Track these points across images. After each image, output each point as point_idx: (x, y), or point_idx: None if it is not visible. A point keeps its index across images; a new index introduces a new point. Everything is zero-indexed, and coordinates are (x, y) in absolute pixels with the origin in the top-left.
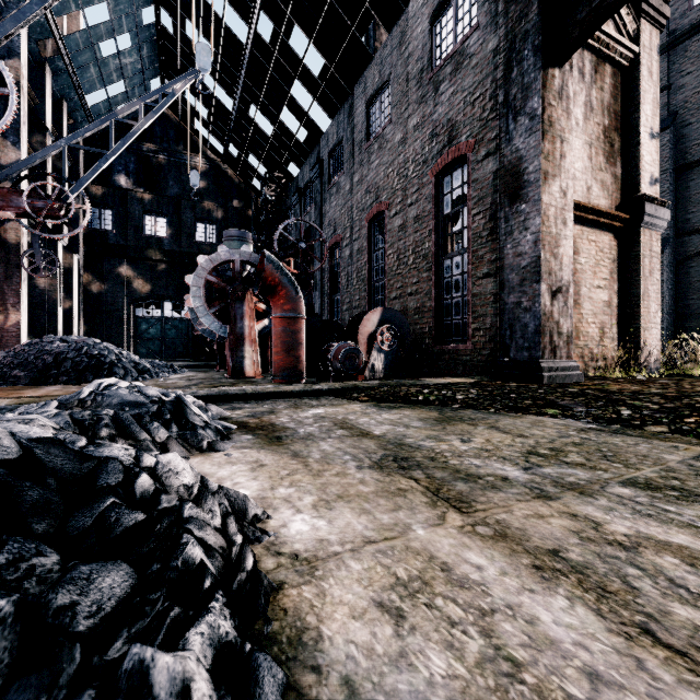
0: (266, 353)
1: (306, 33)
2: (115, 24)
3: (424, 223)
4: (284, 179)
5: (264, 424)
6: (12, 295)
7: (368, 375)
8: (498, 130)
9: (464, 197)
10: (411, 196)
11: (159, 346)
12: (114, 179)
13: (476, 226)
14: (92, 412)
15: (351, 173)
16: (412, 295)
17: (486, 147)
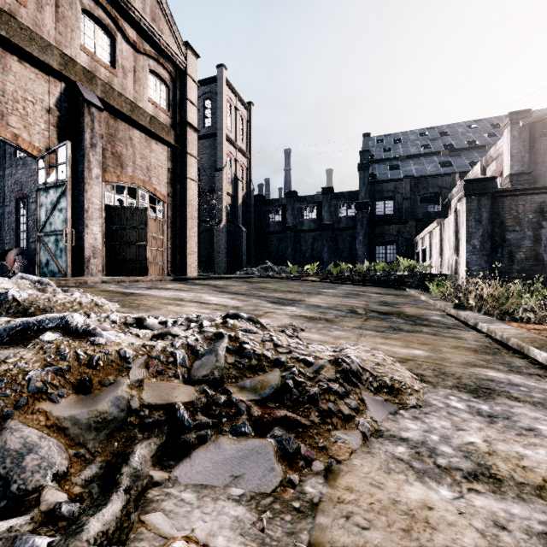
0: None
1: None
2: None
3: None
4: None
5: None
6: None
7: (11, 275)
8: None
9: None
10: None
11: None
12: None
13: None
14: None
15: (4, 167)
16: None
17: None
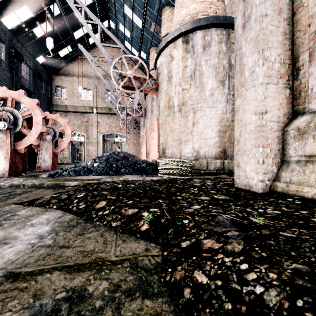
0: None
1: None
2: None
3: None
4: None
5: None
6: None
7: None
8: None
9: None
10: None
11: None
12: None
13: None
14: None
15: None
16: None
17: None
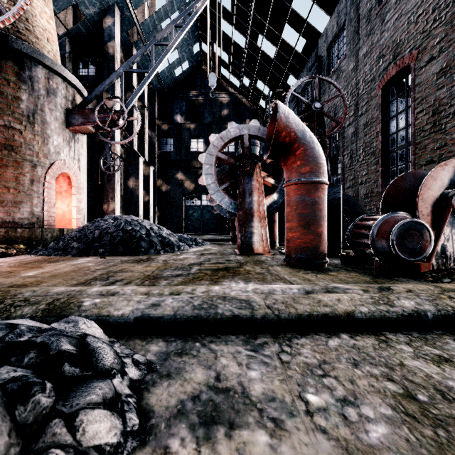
0: (273, 229)
1: None
2: (169, 6)
3: None
4: (284, 93)
5: None
6: (111, 192)
7: (434, 263)
8: None
9: None
10: None
11: (199, 224)
12: (174, 119)
13: None
14: None
15: (356, 50)
16: None
17: None
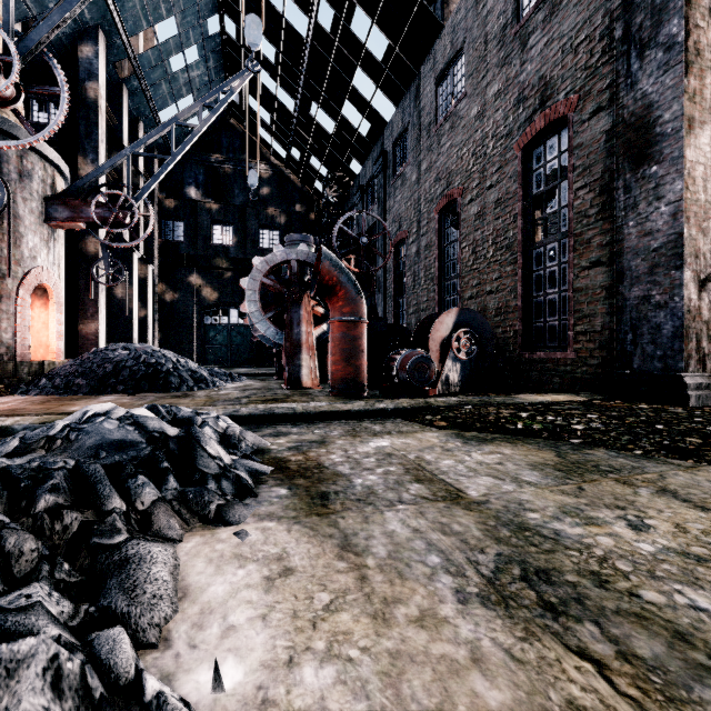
0: (325, 361)
1: (369, 13)
2: (183, 38)
3: (508, 207)
4: (346, 179)
5: (308, 466)
6: (92, 305)
7: (440, 389)
8: (613, 76)
9: (553, 177)
10: (491, 177)
11: (225, 352)
12: (185, 192)
13: (580, 204)
14: (40, 465)
15: (418, 161)
16: (492, 294)
17: (594, 101)
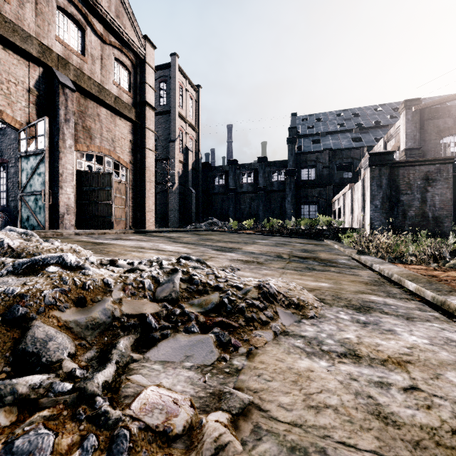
0: None
1: None
2: None
3: None
4: None
5: None
6: None
7: None
8: None
9: None
10: None
11: None
12: None
13: None
14: None
15: None
16: None
17: None
